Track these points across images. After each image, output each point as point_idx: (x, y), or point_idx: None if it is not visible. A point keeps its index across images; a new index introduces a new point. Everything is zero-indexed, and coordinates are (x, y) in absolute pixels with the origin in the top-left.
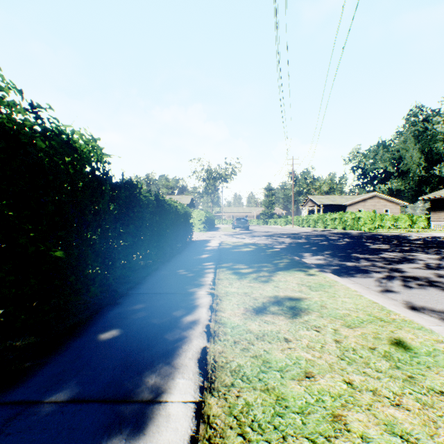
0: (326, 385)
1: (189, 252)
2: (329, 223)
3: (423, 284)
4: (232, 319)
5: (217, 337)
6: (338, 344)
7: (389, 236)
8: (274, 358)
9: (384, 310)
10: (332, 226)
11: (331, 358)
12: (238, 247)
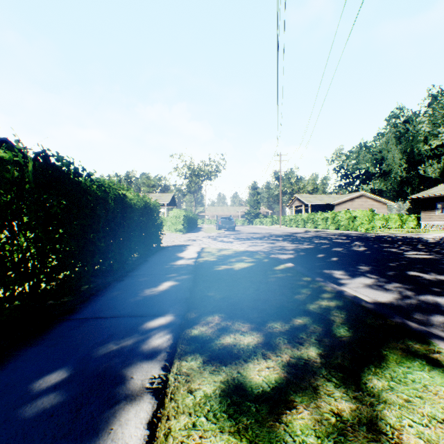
0: None
1: (139, 276)
2: (320, 222)
3: None
4: None
5: None
6: None
7: (399, 238)
8: None
9: None
10: (324, 226)
11: None
12: (227, 260)
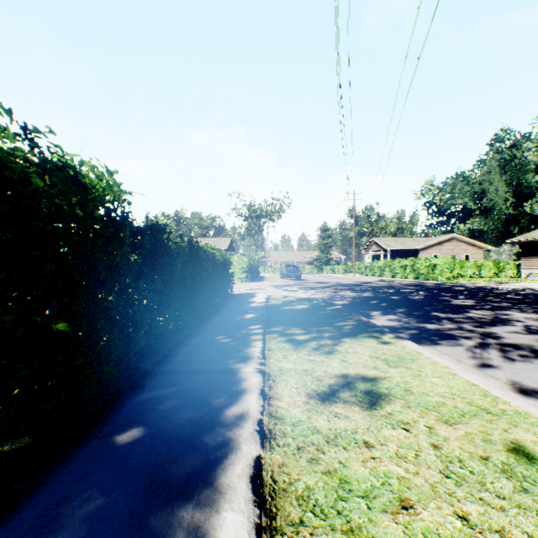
0: (432, 522)
1: (229, 311)
2: (398, 271)
3: (527, 356)
4: (291, 411)
5: (274, 440)
6: (437, 451)
7: (472, 288)
8: (354, 475)
9: (488, 396)
10: (402, 275)
11: (431, 474)
12: (290, 303)
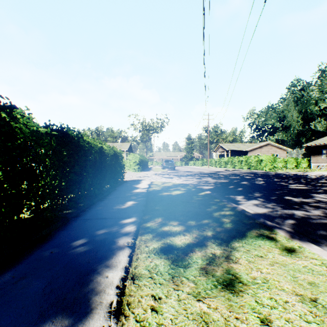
0: None
1: (112, 198)
2: (236, 164)
3: None
4: None
5: None
6: None
7: (291, 175)
8: None
9: None
10: (239, 167)
11: None
12: (168, 189)
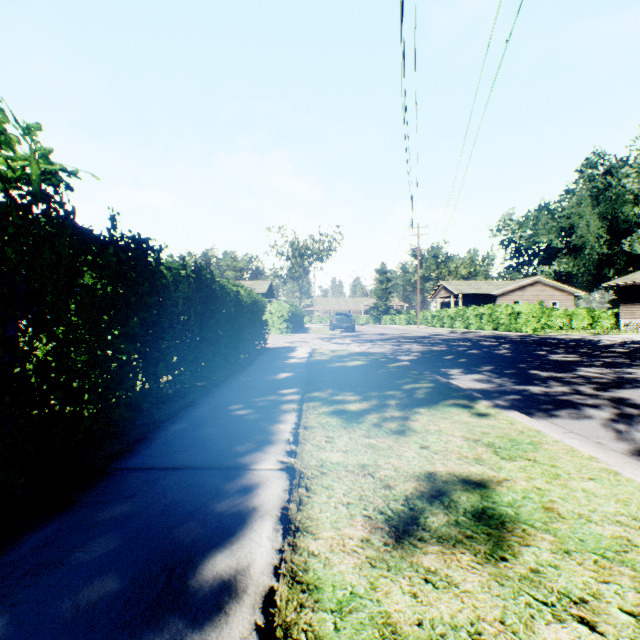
0: None
1: (257, 369)
2: (472, 321)
3: None
4: (336, 566)
5: None
6: None
7: (568, 340)
8: None
9: None
10: (478, 326)
11: None
12: (341, 359)
